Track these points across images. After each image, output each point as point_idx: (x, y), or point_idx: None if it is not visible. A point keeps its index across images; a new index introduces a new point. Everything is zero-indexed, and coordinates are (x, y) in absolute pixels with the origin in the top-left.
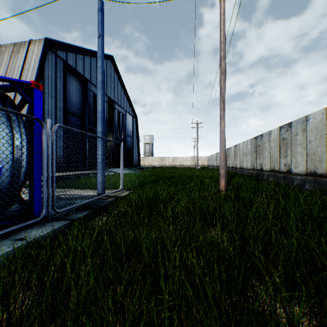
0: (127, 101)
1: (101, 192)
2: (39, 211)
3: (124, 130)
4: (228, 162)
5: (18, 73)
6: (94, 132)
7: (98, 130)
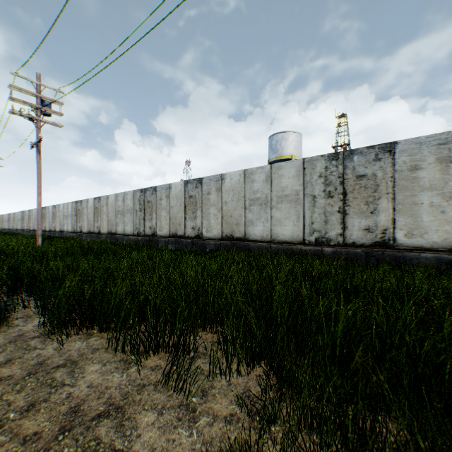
0: None
1: None
2: None
3: None
4: (10, 225)
5: None
6: None
7: None
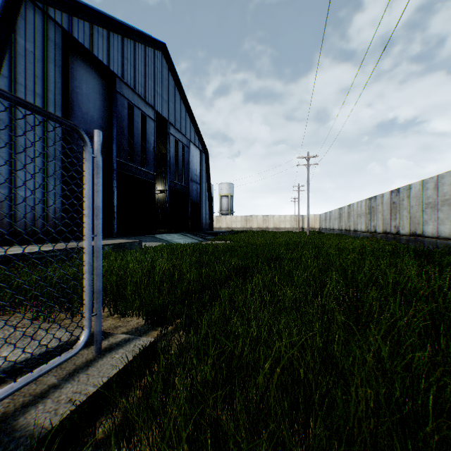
0: (192, 125)
1: None
2: None
3: (187, 171)
4: (372, 223)
5: None
6: (129, 170)
7: None
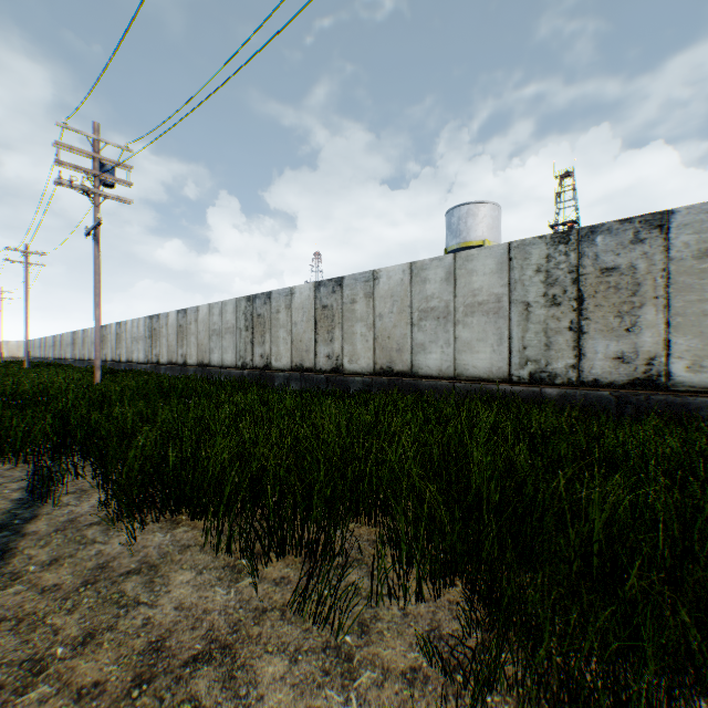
0: None
1: None
2: None
3: None
4: (56, 353)
5: None
6: None
7: None
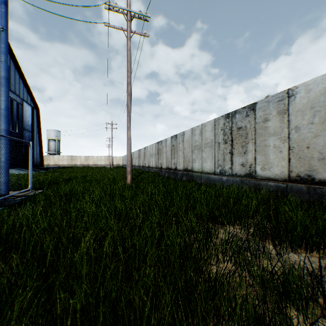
0: (25, 88)
1: (6, 192)
2: None
3: (21, 122)
4: (139, 162)
5: None
6: None
7: (2, 127)
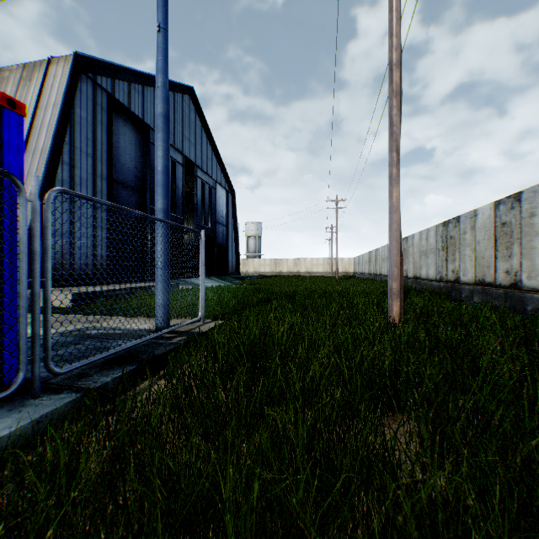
0: (218, 165)
1: (163, 324)
2: (15, 372)
3: (213, 213)
4: None
5: (29, 115)
6: None
7: (157, 206)
